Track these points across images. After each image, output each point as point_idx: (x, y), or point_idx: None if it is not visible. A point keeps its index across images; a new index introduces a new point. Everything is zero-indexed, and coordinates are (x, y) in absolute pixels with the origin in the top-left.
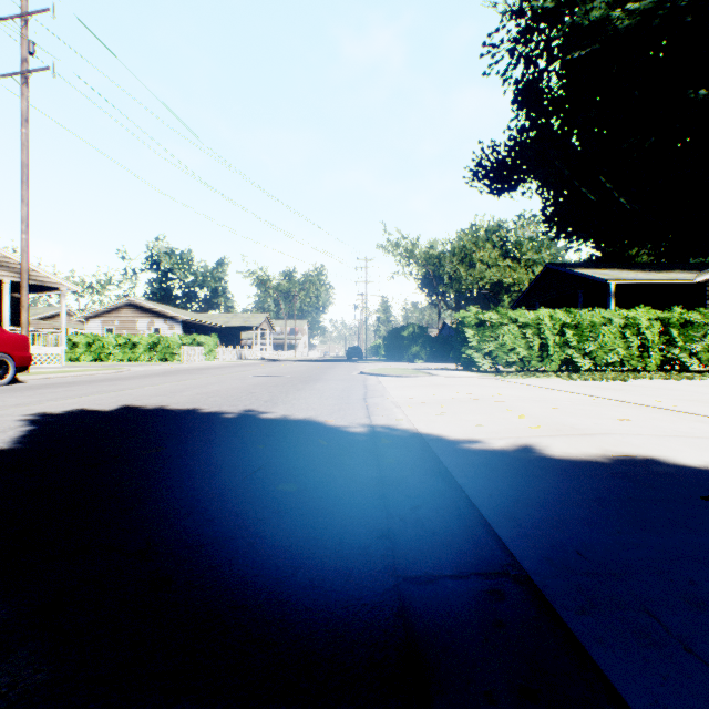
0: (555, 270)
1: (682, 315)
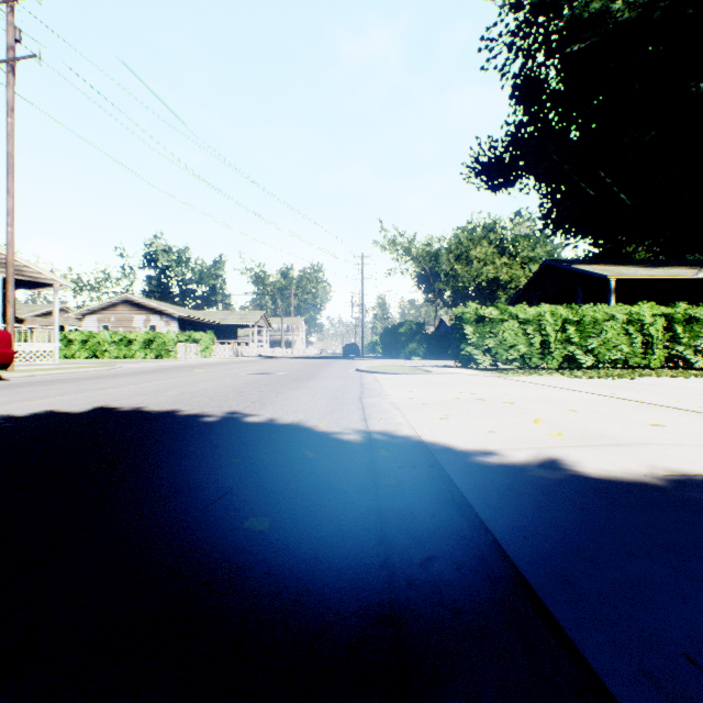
0: (553, 267)
1: (687, 310)
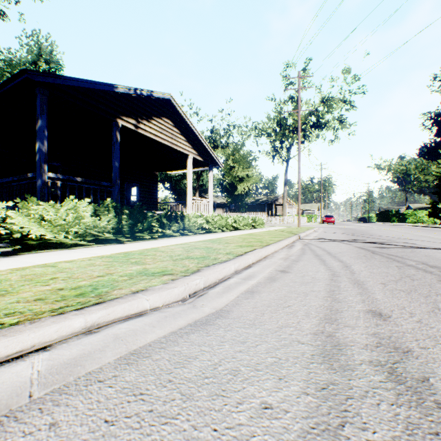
0: None
1: None
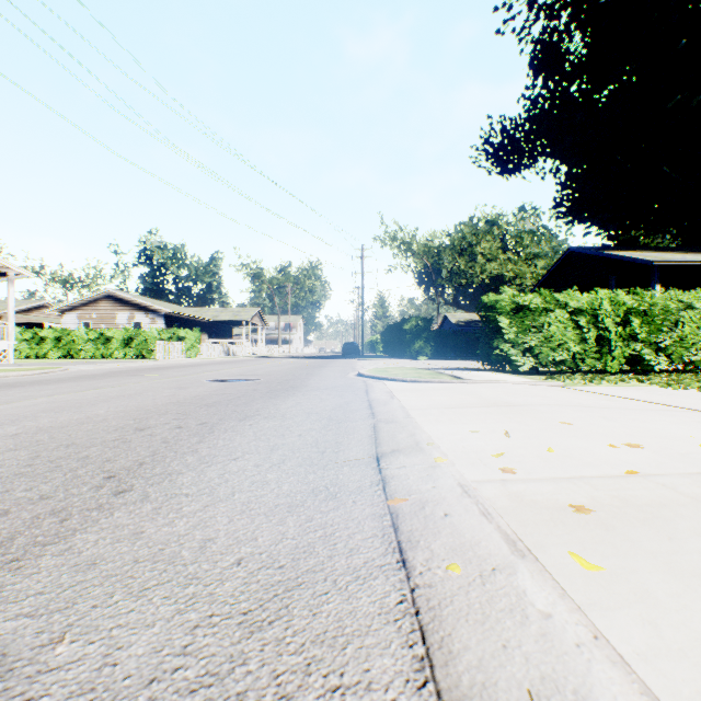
0: (579, 254)
1: None
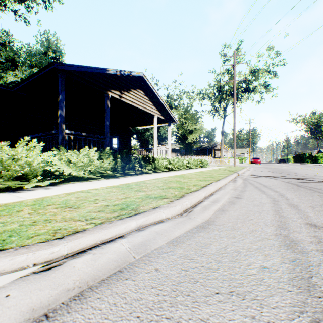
0: None
1: None
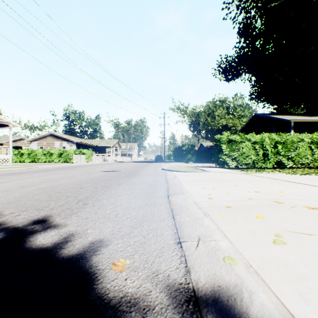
0: (259, 117)
1: None
